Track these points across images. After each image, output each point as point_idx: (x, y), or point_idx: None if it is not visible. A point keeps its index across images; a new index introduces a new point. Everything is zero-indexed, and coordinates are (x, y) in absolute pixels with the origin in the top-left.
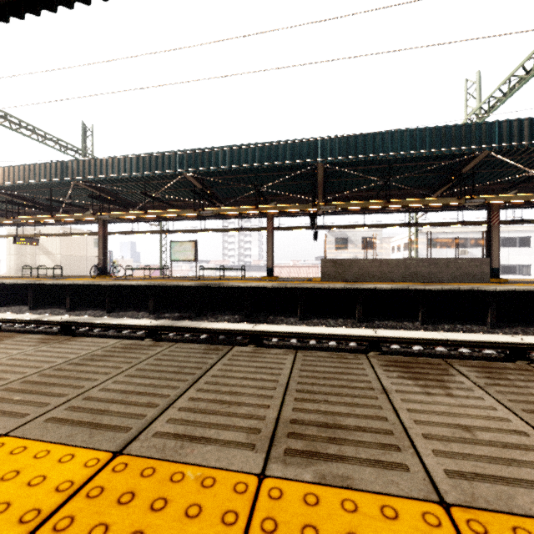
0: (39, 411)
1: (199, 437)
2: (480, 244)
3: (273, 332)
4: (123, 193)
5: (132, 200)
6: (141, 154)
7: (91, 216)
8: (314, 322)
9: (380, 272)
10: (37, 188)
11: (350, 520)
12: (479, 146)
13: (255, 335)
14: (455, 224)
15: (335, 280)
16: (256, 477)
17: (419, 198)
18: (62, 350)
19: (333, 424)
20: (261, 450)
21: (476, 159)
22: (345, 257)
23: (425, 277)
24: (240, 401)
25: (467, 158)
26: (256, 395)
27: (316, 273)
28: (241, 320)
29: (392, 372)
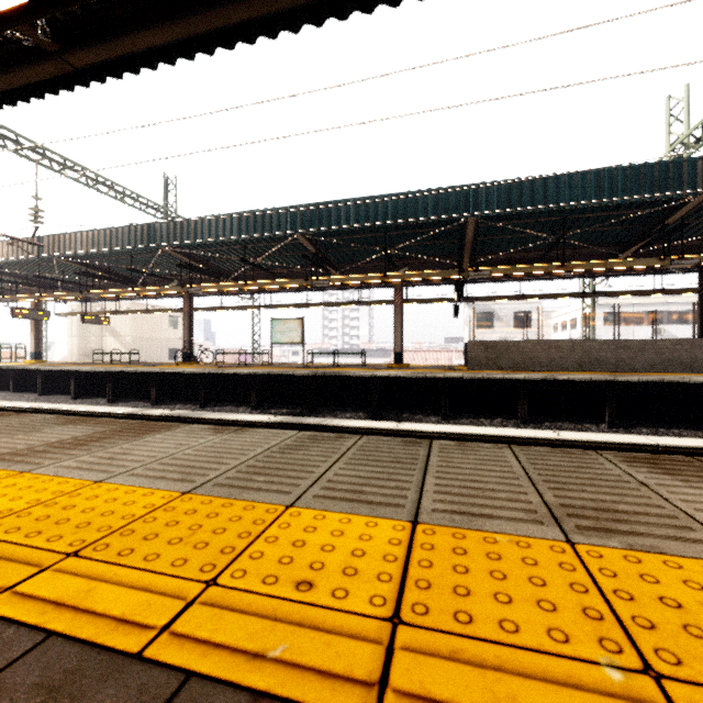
0: (298, 490)
1: (479, 514)
2: (682, 319)
3: (424, 432)
4: (216, 260)
5: (224, 268)
6: (244, 212)
7: (179, 289)
8: (463, 422)
9: (549, 358)
10: (116, 256)
11: (680, 573)
12: (693, 189)
13: (401, 435)
14: (650, 293)
15: (486, 369)
16: (565, 543)
17: (601, 258)
18: (247, 440)
19: (607, 509)
20: (551, 525)
21: (687, 206)
22: (489, 338)
23: (611, 365)
24: (491, 488)
25: (674, 205)
26: (503, 484)
27: (449, 359)
28: (367, 419)
29: (639, 468)
